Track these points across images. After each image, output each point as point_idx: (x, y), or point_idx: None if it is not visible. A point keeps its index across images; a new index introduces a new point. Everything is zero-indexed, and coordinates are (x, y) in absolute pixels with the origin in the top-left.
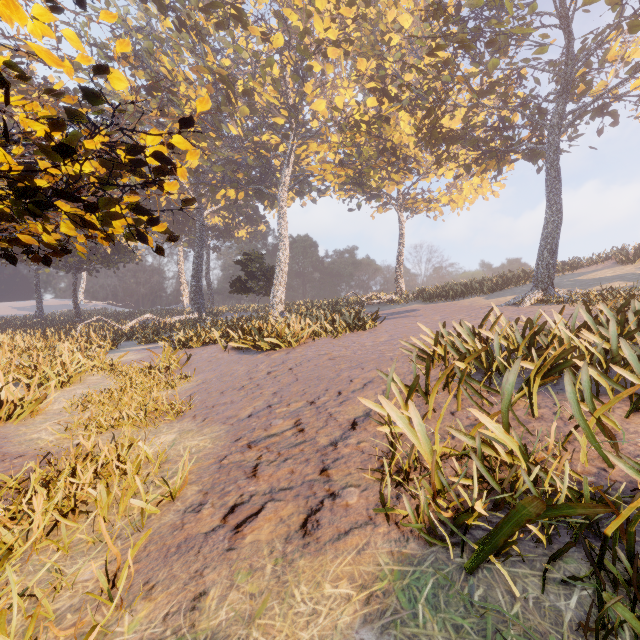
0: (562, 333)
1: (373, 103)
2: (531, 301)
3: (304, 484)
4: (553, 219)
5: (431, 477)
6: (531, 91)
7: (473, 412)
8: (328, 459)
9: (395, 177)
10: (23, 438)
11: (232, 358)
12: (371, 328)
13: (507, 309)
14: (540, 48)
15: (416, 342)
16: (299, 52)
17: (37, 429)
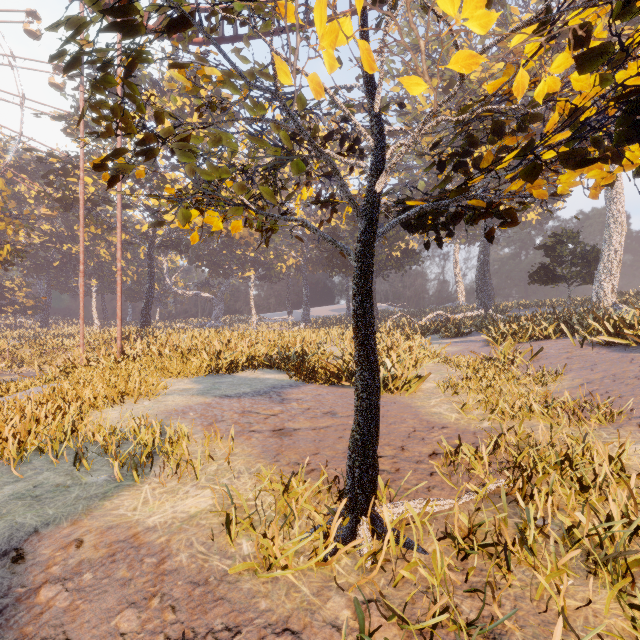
0: None
1: None
2: None
3: None
4: None
5: None
6: None
7: None
8: None
9: None
10: (426, 410)
11: (609, 356)
12: None
13: None
14: None
15: None
16: None
17: (429, 404)
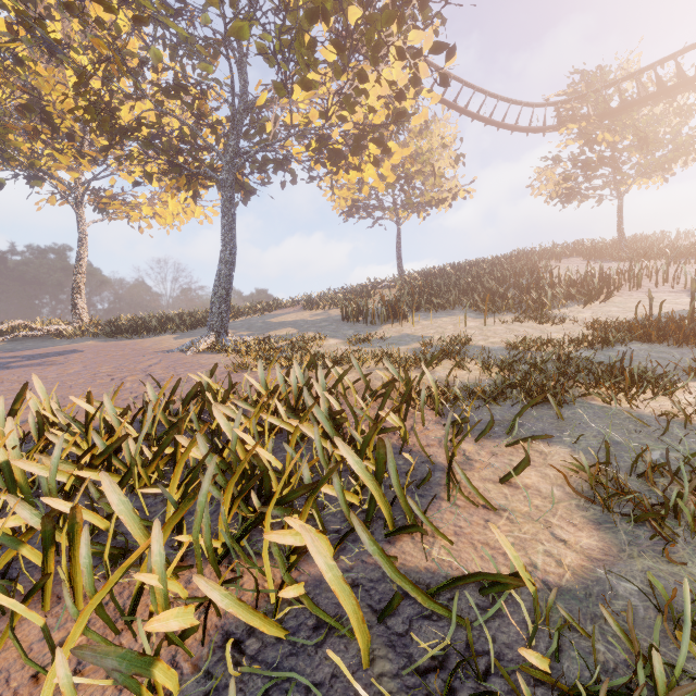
0: (12, 455)
1: (4, 26)
2: (201, 347)
3: None
4: (226, 259)
5: None
6: (228, 119)
7: None
8: None
9: (61, 157)
10: None
11: None
12: None
13: (171, 357)
14: (205, 64)
15: None
16: None
17: None
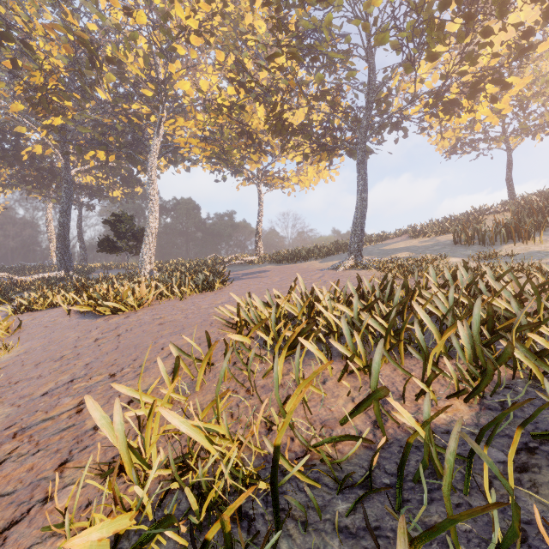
0: (327, 304)
1: (232, 91)
2: (346, 266)
3: (30, 485)
4: (361, 204)
5: (112, 481)
6: (353, 103)
7: (161, 410)
8: (78, 448)
9: (253, 157)
10: None
11: (70, 323)
12: (219, 289)
13: (328, 273)
14: (351, 71)
15: (223, 311)
16: (163, 33)
17: None
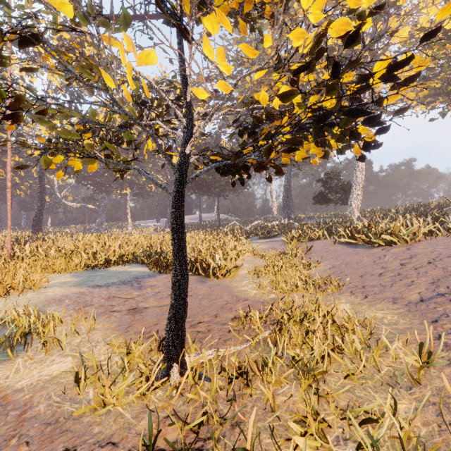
0: None
1: None
2: None
3: None
4: None
5: None
6: None
7: None
8: None
9: None
10: (238, 289)
11: (346, 250)
12: None
13: None
14: None
15: None
16: None
17: (241, 284)
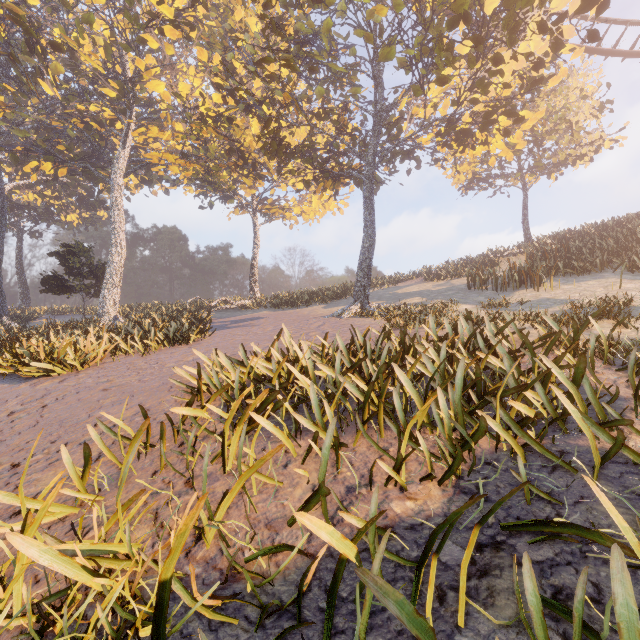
0: (308, 363)
1: (219, 100)
2: (350, 313)
3: None
4: (368, 241)
5: None
6: (361, 125)
7: (10, 537)
8: None
9: (246, 181)
10: None
11: None
12: (196, 341)
13: (330, 321)
14: (355, 88)
15: (181, 373)
16: (128, 18)
17: None
